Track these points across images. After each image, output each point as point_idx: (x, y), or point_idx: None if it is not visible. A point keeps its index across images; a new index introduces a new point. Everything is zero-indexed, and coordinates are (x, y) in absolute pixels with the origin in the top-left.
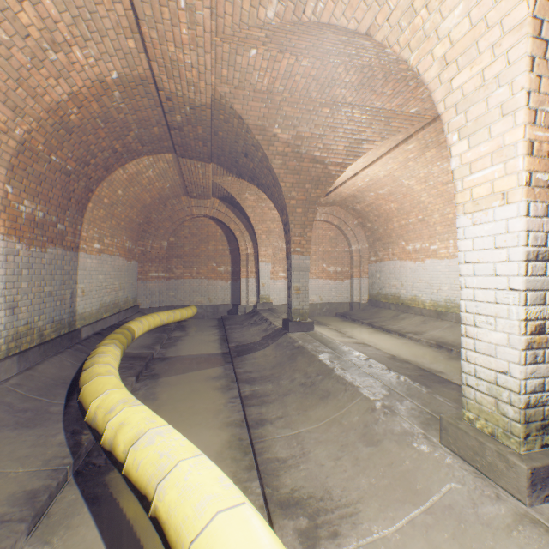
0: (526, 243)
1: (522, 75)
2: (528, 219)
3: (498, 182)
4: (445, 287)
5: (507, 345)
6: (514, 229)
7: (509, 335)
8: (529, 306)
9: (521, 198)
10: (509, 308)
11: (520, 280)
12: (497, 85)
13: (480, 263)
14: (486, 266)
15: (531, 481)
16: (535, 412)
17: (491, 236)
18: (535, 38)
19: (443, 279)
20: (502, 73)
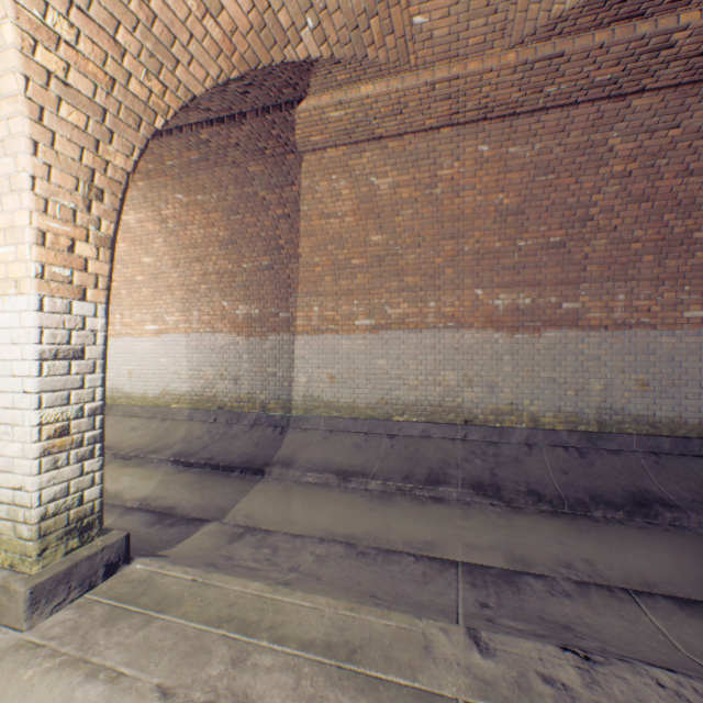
0: (41, 340)
1: (25, 155)
2: (44, 314)
3: (14, 266)
4: (113, 373)
5: (24, 456)
6: (27, 324)
7: (26, 444)
8: (48, 409)
9: (32, 291)
10: (25, 413)
11: (33, 381)
12: (5, 152)
13: (1, 361)
14: (7, 364)
15: (33, 601)
16: (58, 520)
17: (9, 329)
18: (37, 122)
19: (110, 363)
20: (8, 141)
